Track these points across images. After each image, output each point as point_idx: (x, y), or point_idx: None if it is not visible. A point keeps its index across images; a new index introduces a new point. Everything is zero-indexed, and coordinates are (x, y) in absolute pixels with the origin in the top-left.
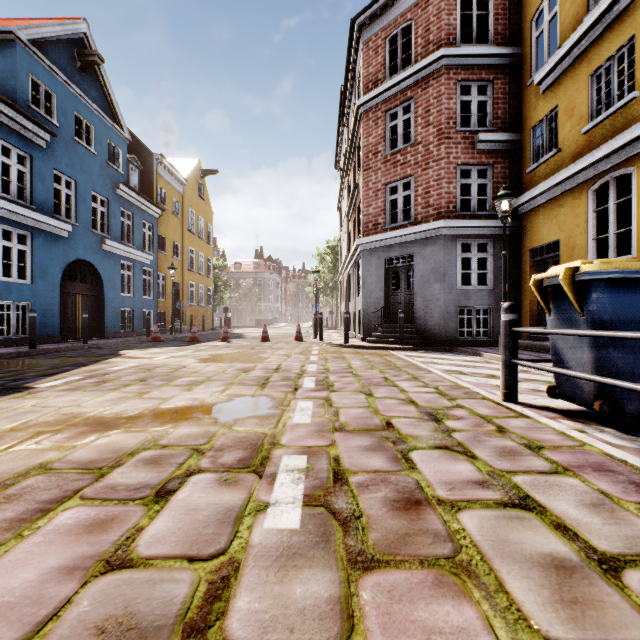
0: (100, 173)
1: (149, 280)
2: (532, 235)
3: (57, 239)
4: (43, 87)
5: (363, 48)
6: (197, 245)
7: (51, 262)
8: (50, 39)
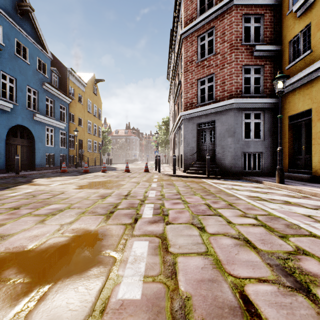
0: (32, 76)
1: (64, 138)
2: (290, 107)
3: (3, 112)
4: None
5: (184, 0)
6: (93, 119)
7: None
8: None
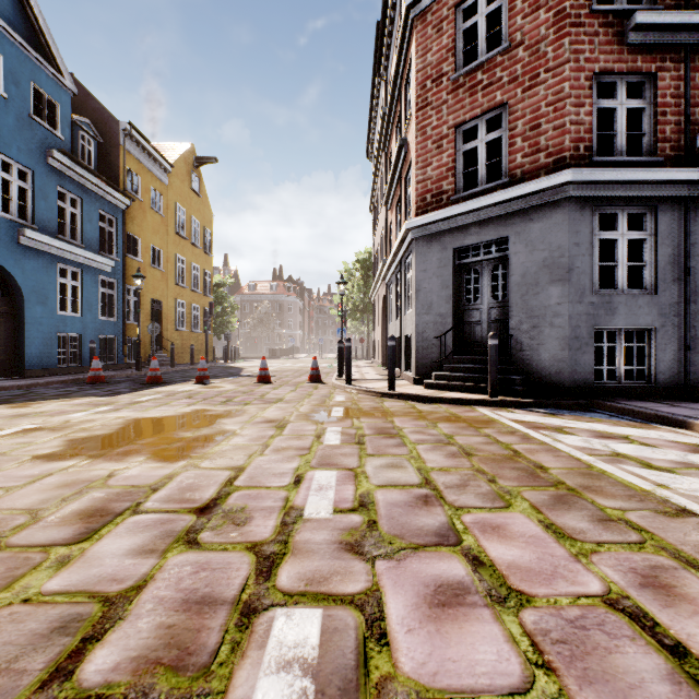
0: (16, 129)
1: (112, 295)
2: None
3: None
4: None
5: None
6: (189, 253)
7: None
8: None
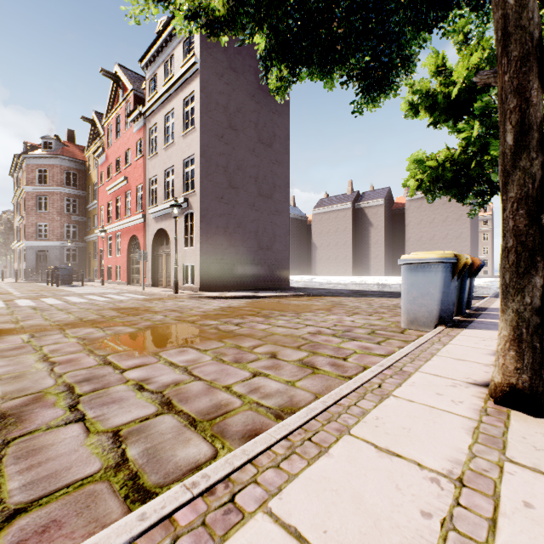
0: None
1: None
2: (89, 249)
3: None
4: None
5: (26, 166)
6: None
7: None
8: None
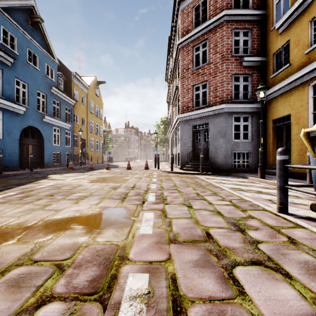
0: (42, 81)
1: (69, 137)
2: (274, 112)
3: (17, 115)
4: (9, 33)
5: (181, 13)
6: (95, 120)
7: (14, 127)
8: (13, 8)
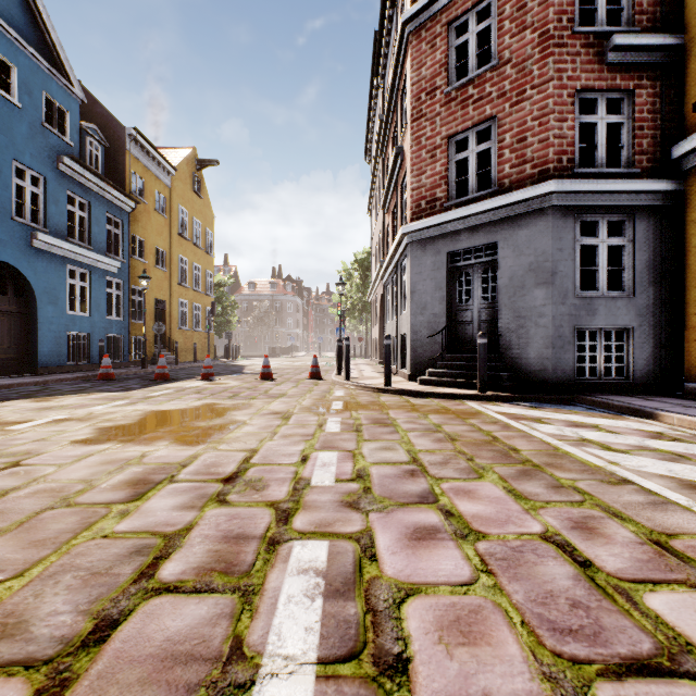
0: (29, 137)
1: (118, 295)
2: None
3: None
4: None
5: None
6: (192, 254)
7: None
8: None
